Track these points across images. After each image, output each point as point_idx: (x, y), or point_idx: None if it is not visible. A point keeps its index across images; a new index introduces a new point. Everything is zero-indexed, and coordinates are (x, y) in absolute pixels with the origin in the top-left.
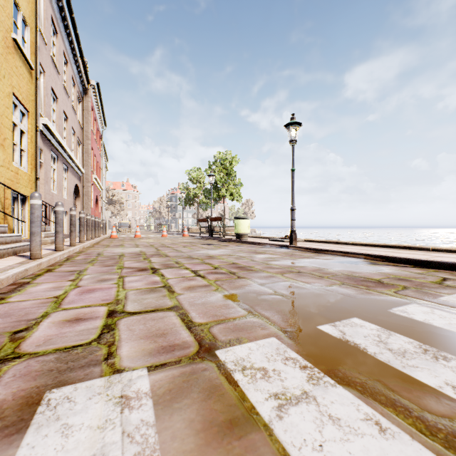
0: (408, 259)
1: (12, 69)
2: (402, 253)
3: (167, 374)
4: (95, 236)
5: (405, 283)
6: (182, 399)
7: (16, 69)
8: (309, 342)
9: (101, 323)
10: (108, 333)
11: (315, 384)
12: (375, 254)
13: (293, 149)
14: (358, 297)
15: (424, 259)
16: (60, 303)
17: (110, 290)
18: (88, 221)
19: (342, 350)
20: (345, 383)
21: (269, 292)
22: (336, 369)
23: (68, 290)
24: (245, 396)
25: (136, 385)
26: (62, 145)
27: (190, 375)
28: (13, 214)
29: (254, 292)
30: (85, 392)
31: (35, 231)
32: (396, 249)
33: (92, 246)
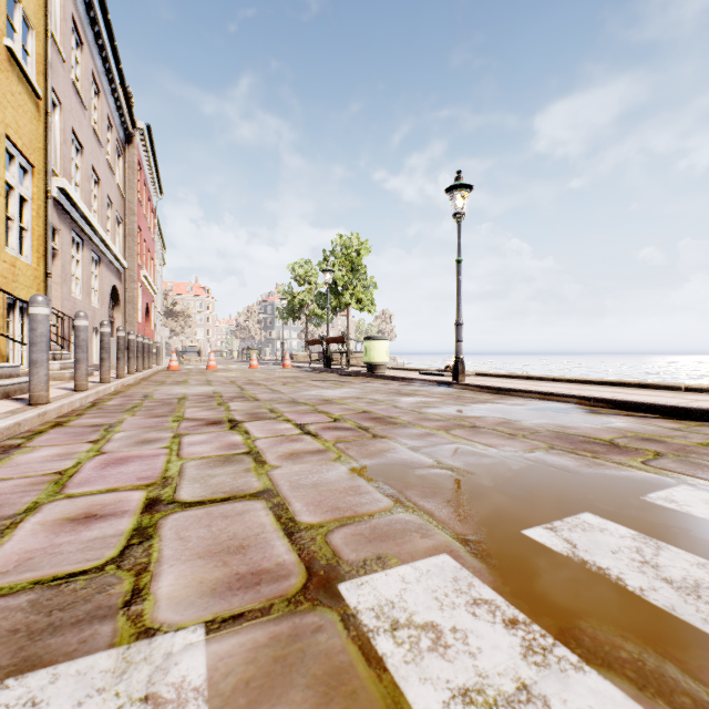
0: (651, 405)
1: (5, 96)
2: (639, 394)
3: (242, 640)
4: (143, 368)
5: (657, 447)
6: (272, 705)
7: (12, 97)
8: (513, 564)
9: (130, 525)
10: (140, 546)
11: (541, 664)
12: (596, 396)
13: (459, 228)
14: (583, 472)
15: (678, 405)
16: (65, 484)
17: (155, 459)
18: (132, 344)
19: (578, 583)
20: (601, 662)
21: (428, 463)
22: (576, 627)
23: (84, 459)
24: (401, 697)
25: (179, 667)
26: (90, 223)
27: (289, 642)
28: (8, 331)
29: (402, 463)
30: (73, 688)
31: (37, 358)
32: (626, 388)
33: (138, 383)
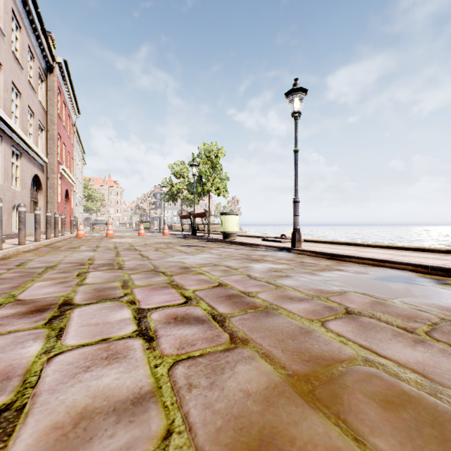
0: None
1: None
2: None
3: None
4: (54, 236)
5: None
6: None
7: None
8: None
9: None
10: None
11: None
12: (432, 264)
13: (296, 125)
14: None
15: None
16: None
17: None
18: (38, 217)
19: None
20: None
21: None
22: None
23: None
24: None
25: None
26: (7, 123)
27: None
28: None
29: None
30: None
31: None
32: (438, 254)
33: (36, 249)
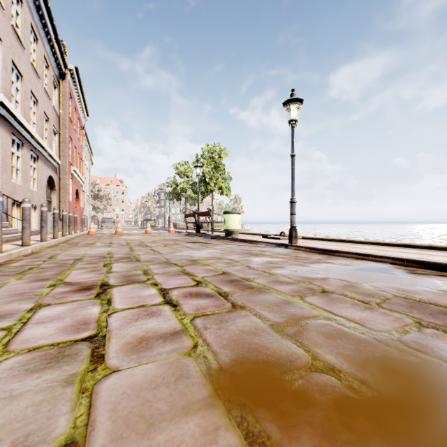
0: None
1: None
2: (437, 255)
3: None
4: (69, 233)
5: None
6: None
7: None
8: None
9: None
10: None
11: None
12: (408, 257)
13: (293, 131)
14: None
15: None
16: None
17: None
18: (56, 216)
19: None
20: None
21: (301, 358)
22: None
23: None
24: None
25: None
26: (27, 129)
27: None
28: None
29: (269, 358)
30: None
31: None
32: (420, 250)
33: (57, 245)
